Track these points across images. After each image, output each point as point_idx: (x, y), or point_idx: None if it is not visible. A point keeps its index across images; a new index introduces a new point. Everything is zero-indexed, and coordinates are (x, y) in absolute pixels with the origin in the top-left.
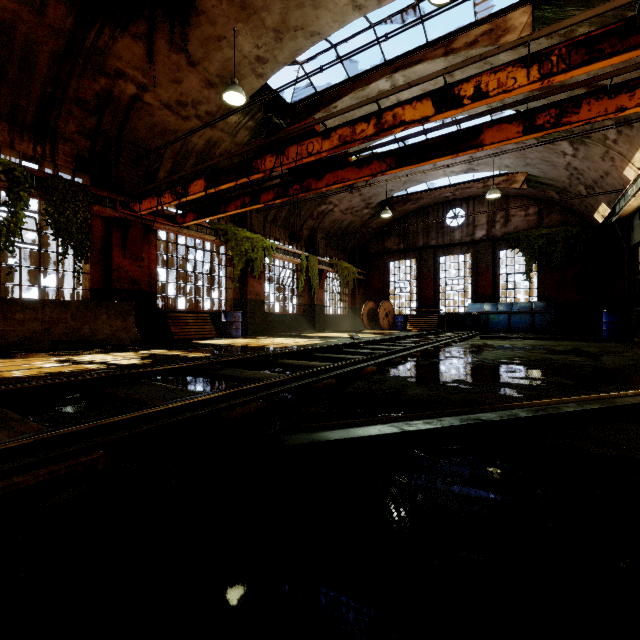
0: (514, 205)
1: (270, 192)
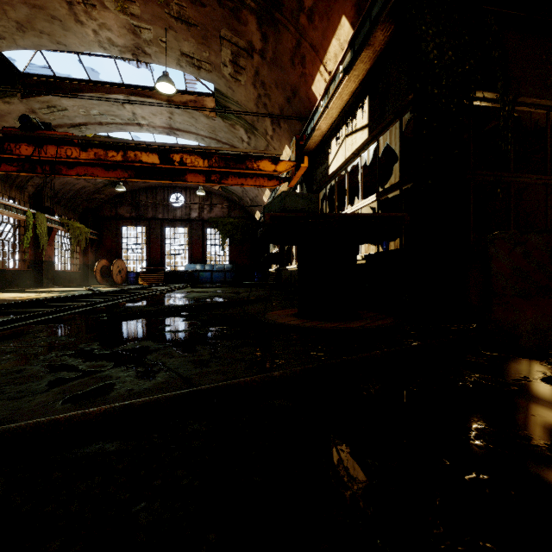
0: (215, 200)
1: (14, 164)
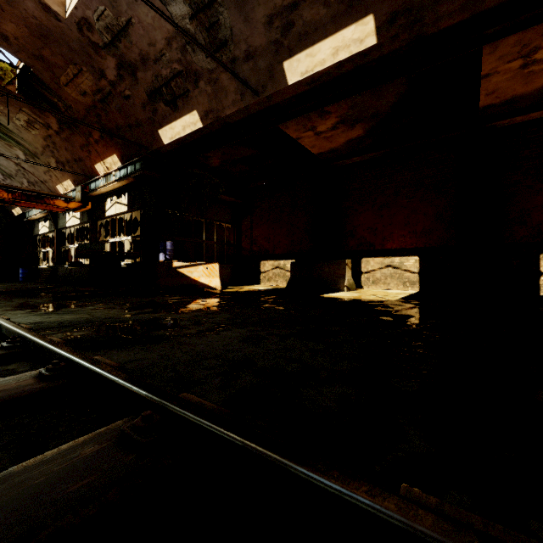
0: None
1: None
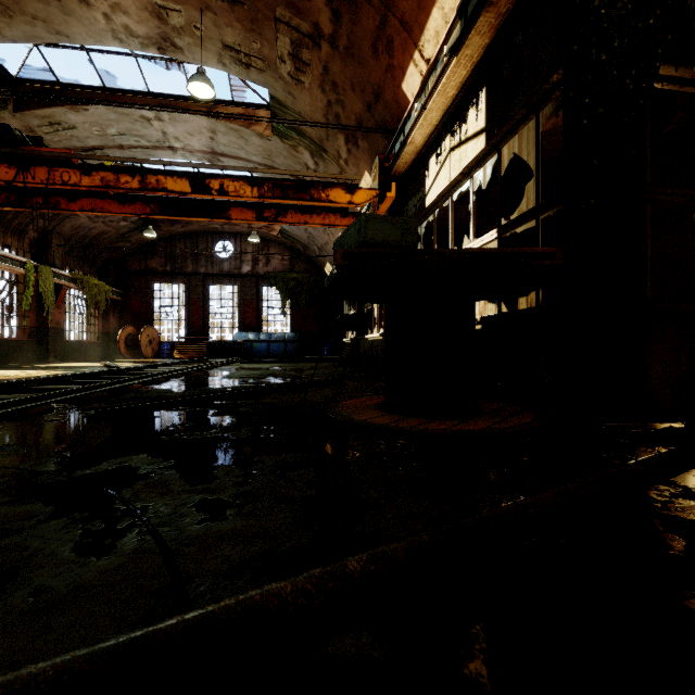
0: (274, 249)
1: None
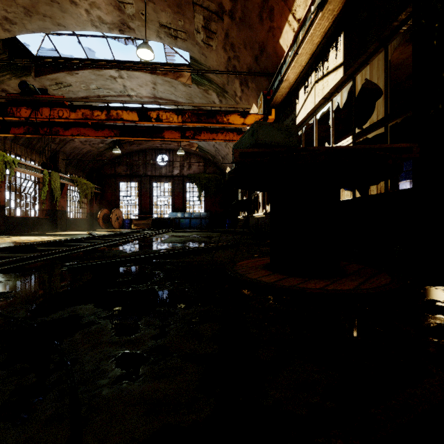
0: (193, 159)
1: (21, 127)
